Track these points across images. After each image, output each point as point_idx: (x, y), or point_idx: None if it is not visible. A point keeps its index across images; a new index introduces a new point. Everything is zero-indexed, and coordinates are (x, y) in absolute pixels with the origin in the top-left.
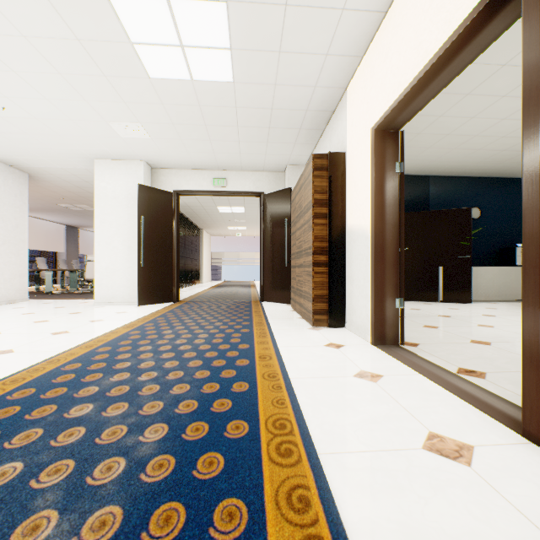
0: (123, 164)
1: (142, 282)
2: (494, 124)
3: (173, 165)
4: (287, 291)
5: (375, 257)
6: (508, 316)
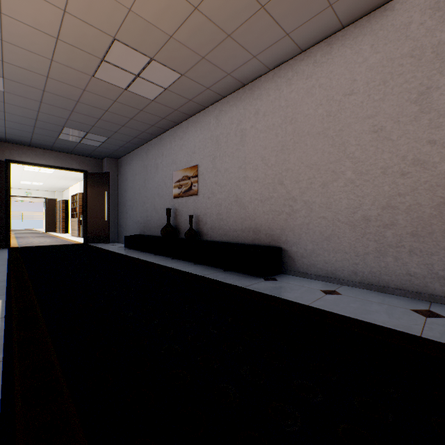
0: None
1: None
2: None
3: None
4: (56, 229)
5: None
6: None
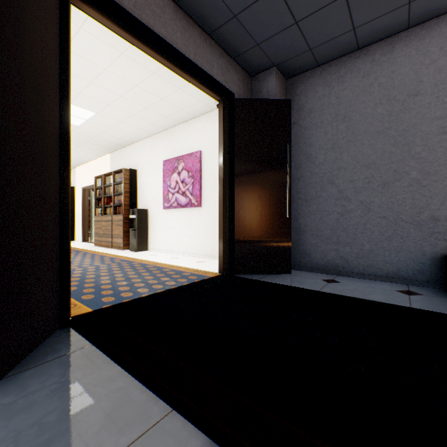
0: None
1: None
2: None
3: None
4: None
5: (83, 220)
6: None
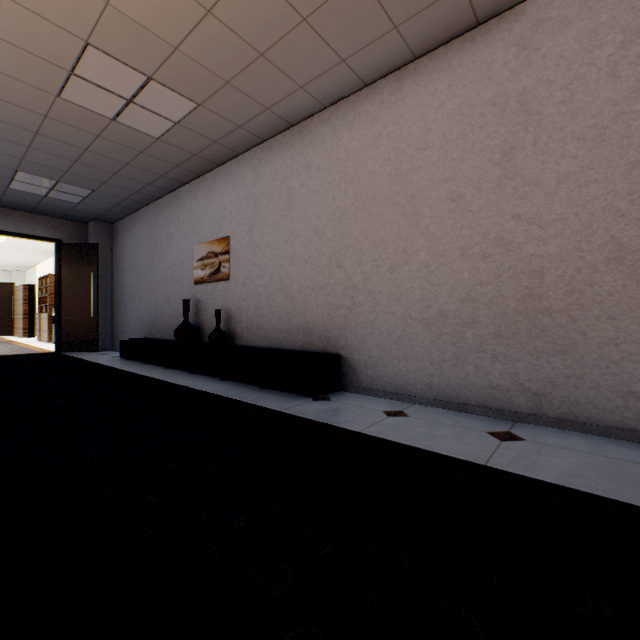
0: None
1: None
2: None
3: None
4: (14, 330)
5: None
6: None
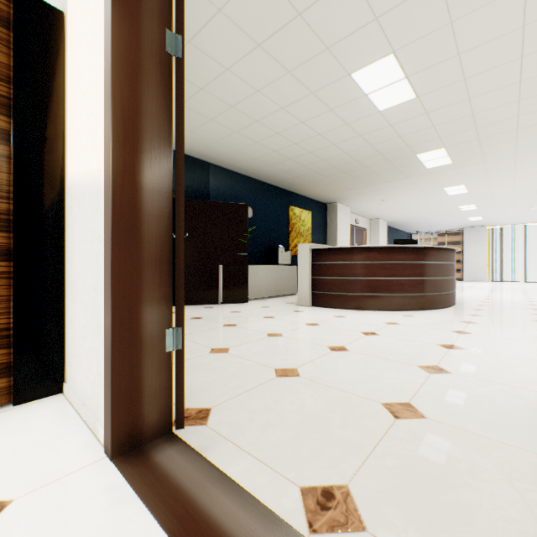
0: None
1: None
2: (275, 112)
3: None
4: None
5: (114, 235)
6: (284, 316)
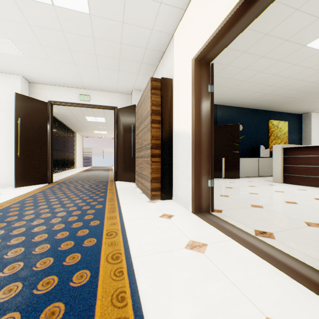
0: (2, 76)
1: (18, 169)
2: (255, 75)
3: (47, 82)
4: (133, 174)
5: (195, 151)
6: (261, 186)
